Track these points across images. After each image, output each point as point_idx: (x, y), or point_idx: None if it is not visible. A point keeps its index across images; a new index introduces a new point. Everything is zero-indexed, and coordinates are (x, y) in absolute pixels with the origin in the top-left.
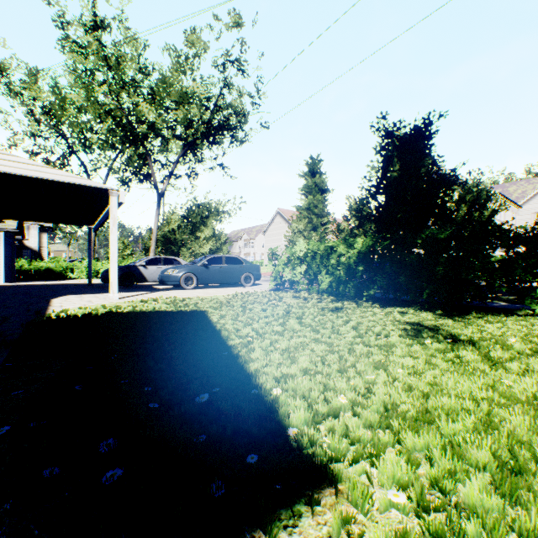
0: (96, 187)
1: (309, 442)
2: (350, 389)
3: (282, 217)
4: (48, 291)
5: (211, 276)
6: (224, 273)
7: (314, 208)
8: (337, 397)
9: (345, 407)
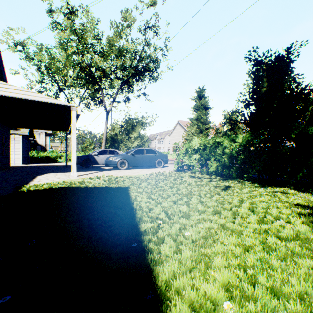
0: (62, 104)
1: None
2: None
3: (180, 125)
4: (40, 170)
5: (136, 161)
6: (145, 159)
7: (201, 118)
8: None
9: None
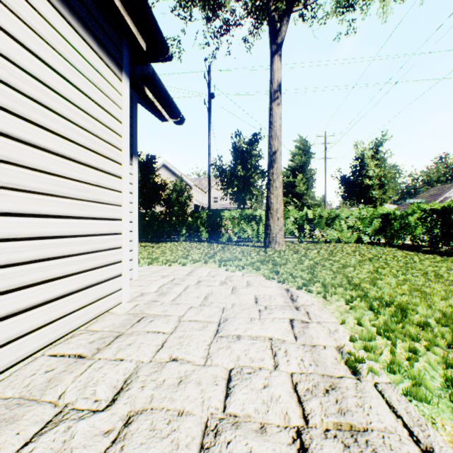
0: None
1: None
2: None
3: None
4: None
5: None
6: None
7: None
8: None
9: None
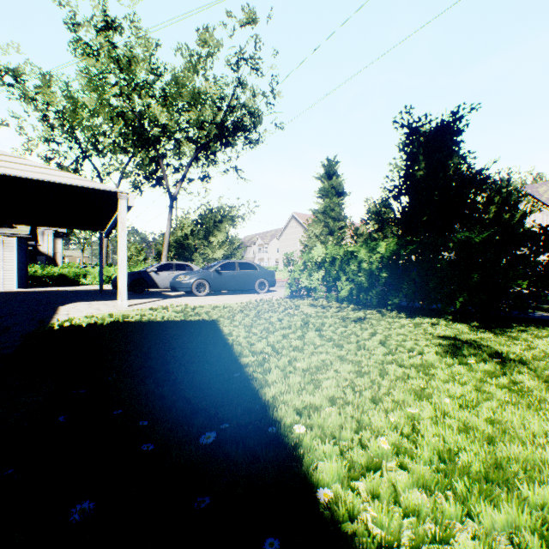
0: (104, 189)
1: (347, 513)
2: (391, 427)
3: (297, 221)
4: (58, 297)
5: (224, 282)
6: (238, 279)
7: (331, 211)
8: (375, 439)
9: (387, 454)
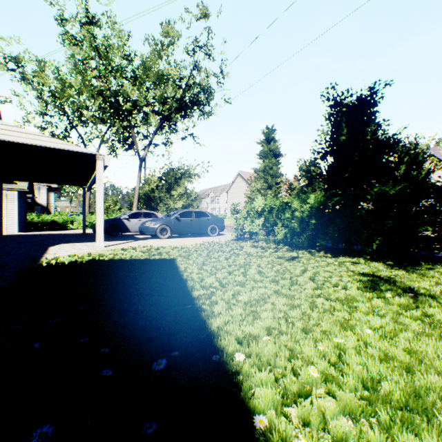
0: (85, 152)
1: (280, 440)
2: (319, 356)
3: (242, 178)
4: (49, 239)
5: (182, 227)
6: (194, 225)
7: (269, 169)
8: (306, 367)
9: (316, 381)
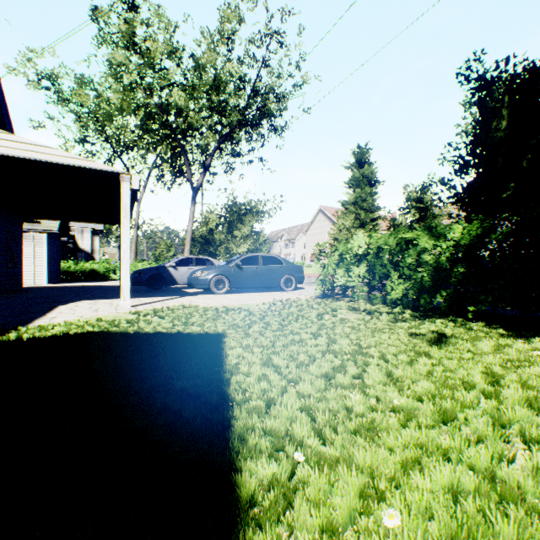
0: (103, 170)
1: None
2: None
3: (324, 215)
4: (72, 294)
5: (245, 278)
6: (261, 275)
7: (362, 202)
8: None
9: None
